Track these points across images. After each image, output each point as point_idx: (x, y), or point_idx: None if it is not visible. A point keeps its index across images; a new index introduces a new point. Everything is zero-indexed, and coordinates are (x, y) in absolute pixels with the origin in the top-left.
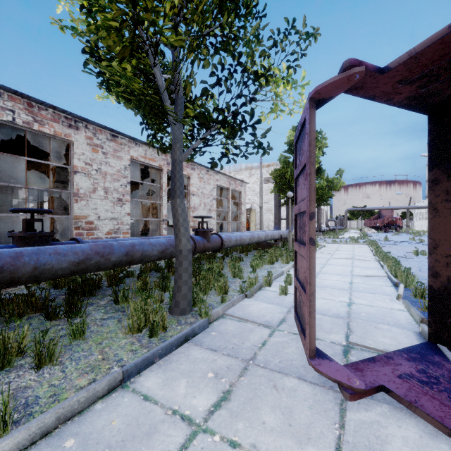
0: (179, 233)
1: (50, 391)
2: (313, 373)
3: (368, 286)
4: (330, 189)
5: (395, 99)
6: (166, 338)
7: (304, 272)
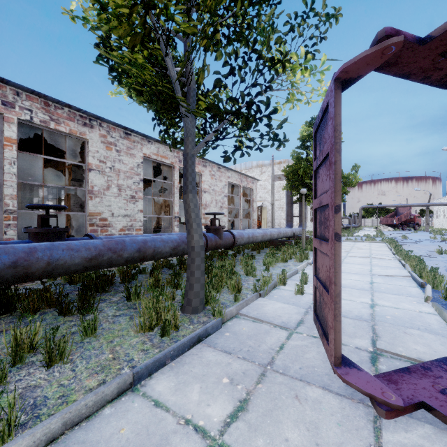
0: (191, 229)
1: (59, 391)
2: (338, 382)
3: (390, 286)
4: (345, 185)
5: (434, 76)
6: (178, 338)
7: (327, 271)
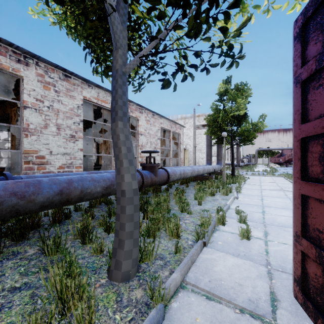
0: (121, 167)
1: None
2: None
3: None
4: (254, 131)
5: None
6: None
7: None
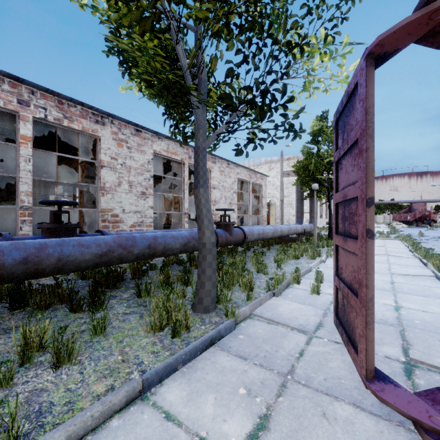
0: (202, 225)
1: (65, 397)
2: (371, 398)
3: (414, 287)
4: None
5: None
6: (190, 340)
7: (353, 271)
